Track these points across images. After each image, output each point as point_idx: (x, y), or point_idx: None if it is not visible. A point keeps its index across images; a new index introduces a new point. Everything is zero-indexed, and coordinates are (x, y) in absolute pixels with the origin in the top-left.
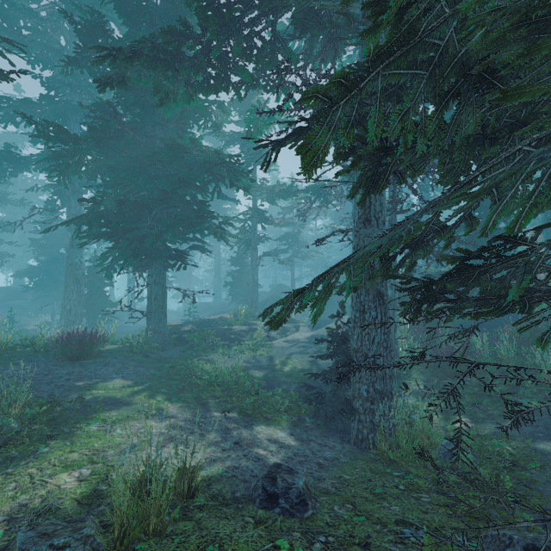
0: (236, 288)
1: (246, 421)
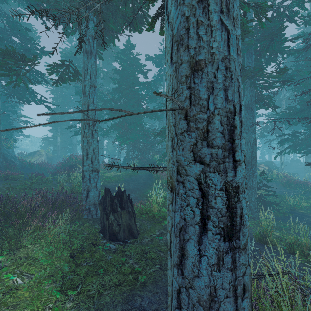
0: None
1: None
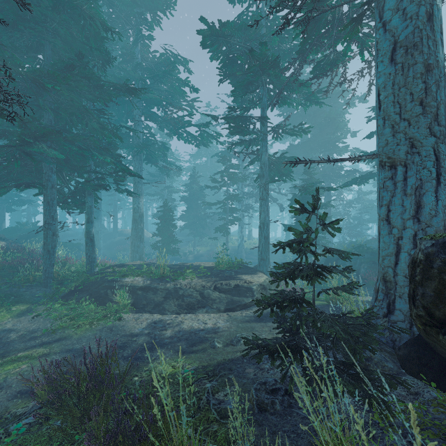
0: None
1: None
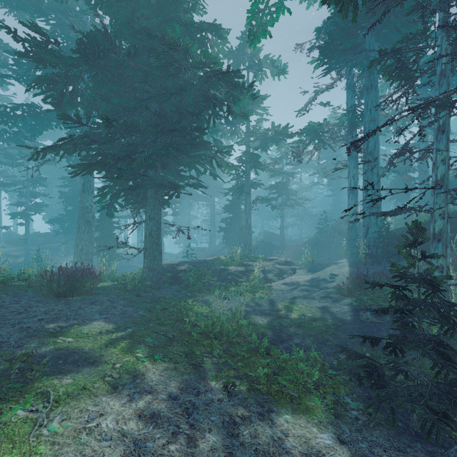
0: (229, 234)
1: (259, 404)
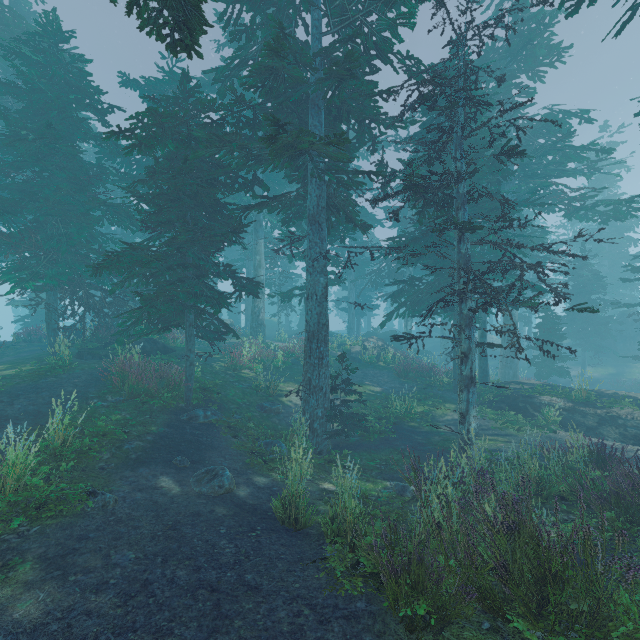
0: None
1: None
